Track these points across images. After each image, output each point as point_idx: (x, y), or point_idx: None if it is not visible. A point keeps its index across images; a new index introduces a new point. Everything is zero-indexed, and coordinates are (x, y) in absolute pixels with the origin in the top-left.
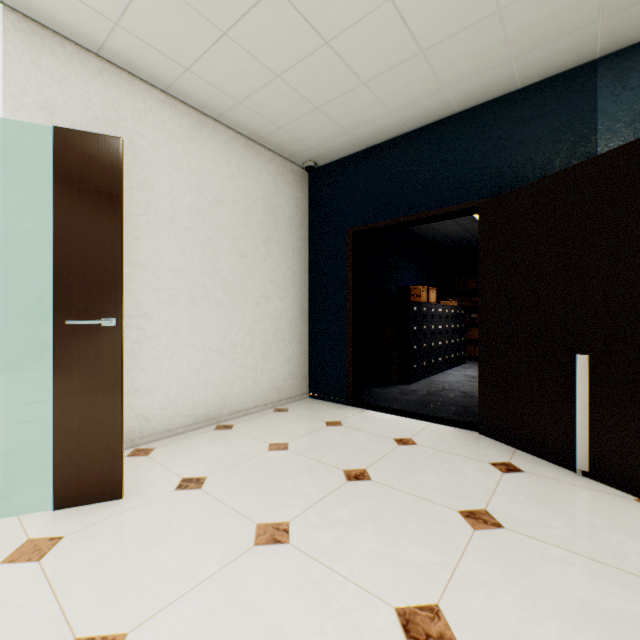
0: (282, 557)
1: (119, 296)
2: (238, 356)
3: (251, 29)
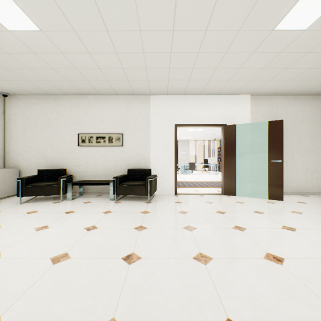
0: None
1: (282, 155)
2: (309, 173)
3: None
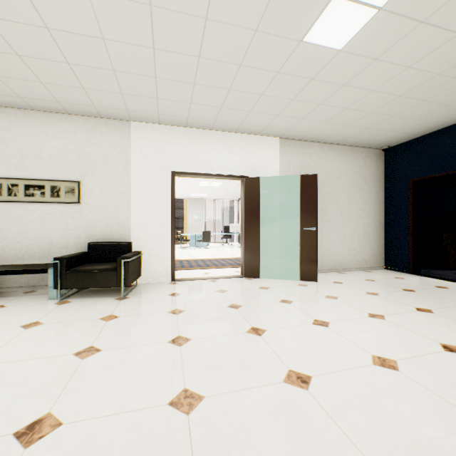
0: (376, 297)
1: (316, 221)
2: (346, 244)
3: (359, 122)
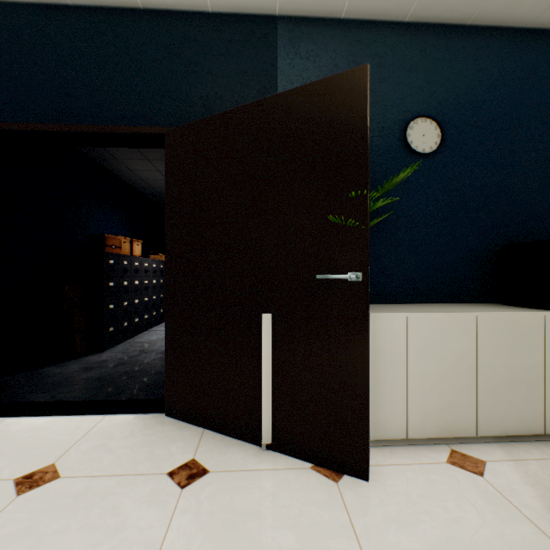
0: None
1: None
2: None
3: None
